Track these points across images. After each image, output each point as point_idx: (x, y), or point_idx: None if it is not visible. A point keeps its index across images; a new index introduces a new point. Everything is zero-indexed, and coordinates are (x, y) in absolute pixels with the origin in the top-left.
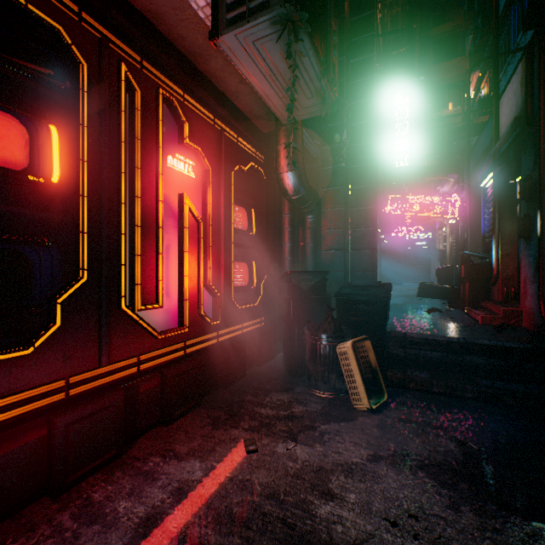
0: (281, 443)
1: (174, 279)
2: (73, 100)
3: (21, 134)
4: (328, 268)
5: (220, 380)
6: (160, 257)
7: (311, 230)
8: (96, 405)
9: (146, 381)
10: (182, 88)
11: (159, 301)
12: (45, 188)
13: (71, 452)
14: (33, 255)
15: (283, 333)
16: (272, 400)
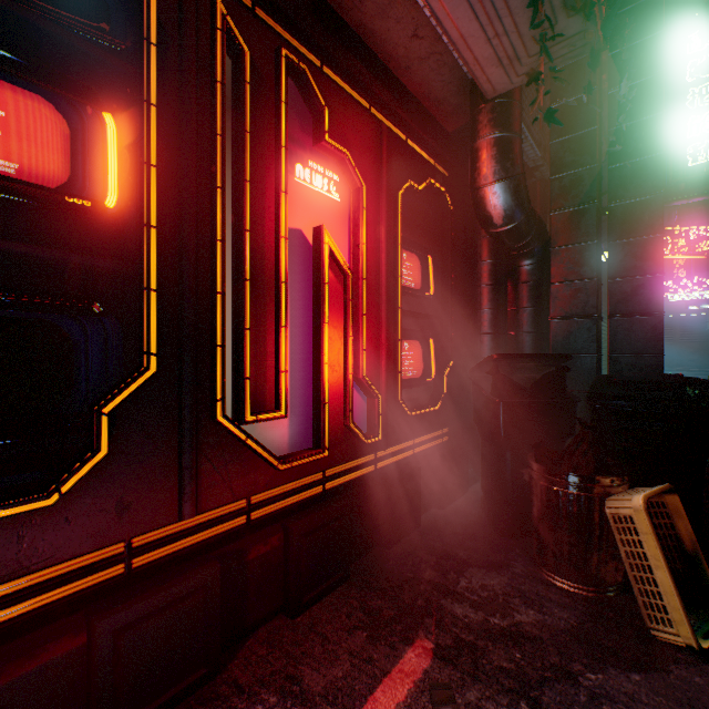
0: (506, 707)
1: (307, 369)
2: (136, 64)
3: (56, 128)
4: (563, 349)
5: (380, 533)
6: (282, 332)
7: (529, 285)
8: (170, 592)
9: (258, 542)
10: (319, 56)
11: (280, 407)
12: (92, 216)
13: (125, 678)
14: (75, 331)
15: (484, 458)
16: (471, 586)
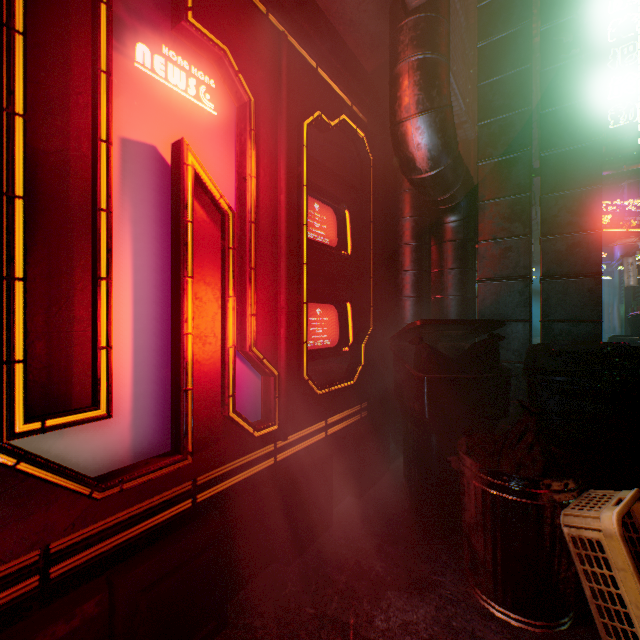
0: None
1: (166, 341)
2: None
3: None
4: (492, 315)
5: (278, 545)
6: (101, 287)
7: (455, 243)
8: None
9: (53, 620)
10: None
11: (98, 403)
12: None
13: None
14: None
15: (406, 441)
16: (389, 628)
